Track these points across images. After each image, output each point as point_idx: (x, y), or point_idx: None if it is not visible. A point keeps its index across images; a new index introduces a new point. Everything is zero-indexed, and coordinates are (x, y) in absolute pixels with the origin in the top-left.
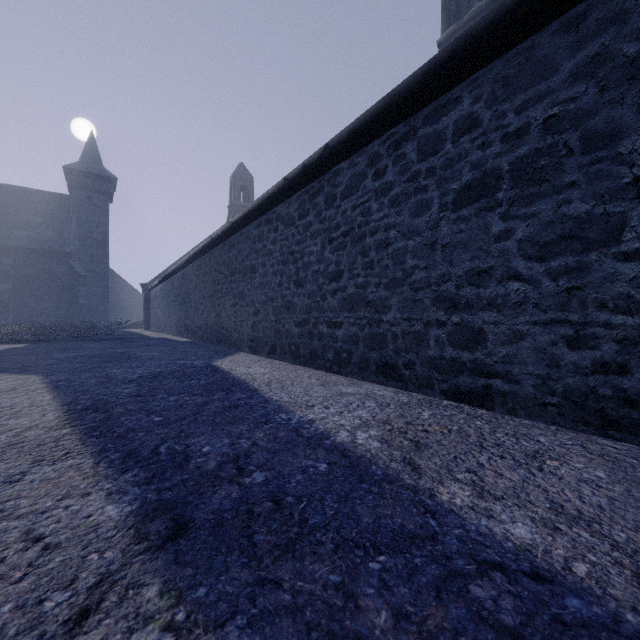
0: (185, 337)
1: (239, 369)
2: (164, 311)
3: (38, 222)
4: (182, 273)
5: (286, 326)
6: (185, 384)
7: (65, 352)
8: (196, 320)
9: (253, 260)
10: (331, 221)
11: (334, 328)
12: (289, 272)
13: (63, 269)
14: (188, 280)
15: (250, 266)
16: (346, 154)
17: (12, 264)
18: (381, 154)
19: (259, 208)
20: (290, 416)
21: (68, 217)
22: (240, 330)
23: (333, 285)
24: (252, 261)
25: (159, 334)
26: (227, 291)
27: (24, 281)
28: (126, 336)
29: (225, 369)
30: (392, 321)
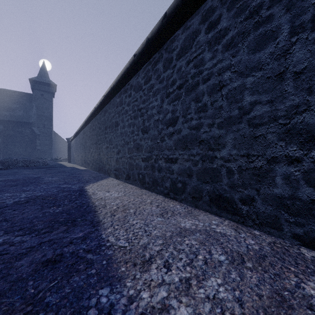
0: (84, 167)
1: (99, 193)
2: (76, 152)
3: (16, 107)
4: (83, 131)
5: (136, 161)
6: (40, 213)
7: (0, 177)
8: (89, 157)
9: (116, 118)
10: (168, 79)
11: (171, 163)
12: (138, 123)
13: (28, 131)
14: (85, 135)
15: (115, 122)
16: (181, 20)
17: (2, 128)
18: (214, 6)
19: (119, 82)
20: (114, 297)
21: (31, 105)
22: (110, 163)
23: (170, 129)
24: (116, 119)
25: (73, 165)
26: (103, 139)
27: (8, 137)
28: (53, 166)
29: (89, 193)
30: (227, 157)
